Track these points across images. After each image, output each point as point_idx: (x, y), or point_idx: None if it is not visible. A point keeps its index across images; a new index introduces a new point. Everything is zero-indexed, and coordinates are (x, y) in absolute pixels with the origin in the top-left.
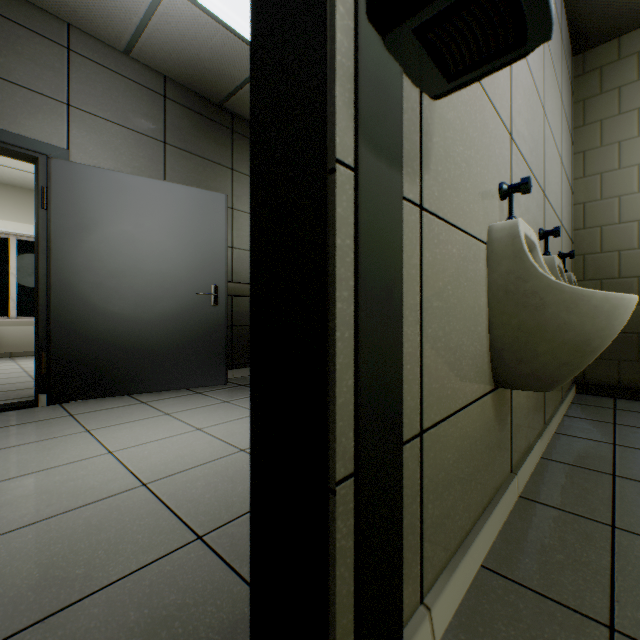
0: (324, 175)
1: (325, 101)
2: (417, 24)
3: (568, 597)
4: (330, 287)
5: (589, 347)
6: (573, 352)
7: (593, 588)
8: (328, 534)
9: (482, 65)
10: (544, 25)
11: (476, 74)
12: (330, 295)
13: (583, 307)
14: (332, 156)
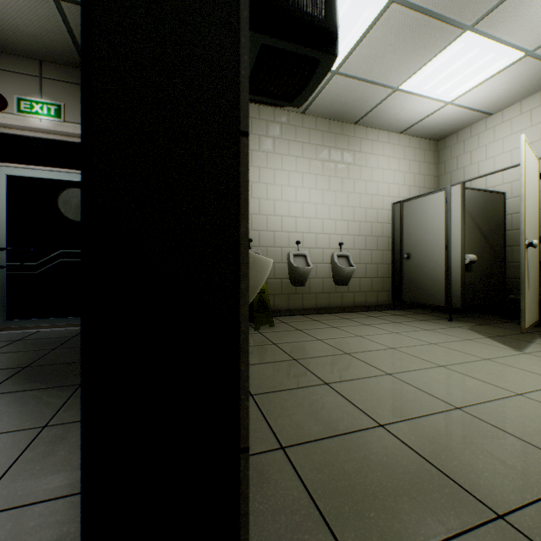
0: (237, 134)
1: (238, 59)
2: (268, 43)
3: (261, 446)
4: (242, 248)
5: (256, 290)
6: (250, 294)
7: (266, 433)
8: (240, 496)
9: (267, 97)
10: (304, 100)
11: (260, 99)
12: (242, 256)
13: (258, 266)
14: (244, 119)
